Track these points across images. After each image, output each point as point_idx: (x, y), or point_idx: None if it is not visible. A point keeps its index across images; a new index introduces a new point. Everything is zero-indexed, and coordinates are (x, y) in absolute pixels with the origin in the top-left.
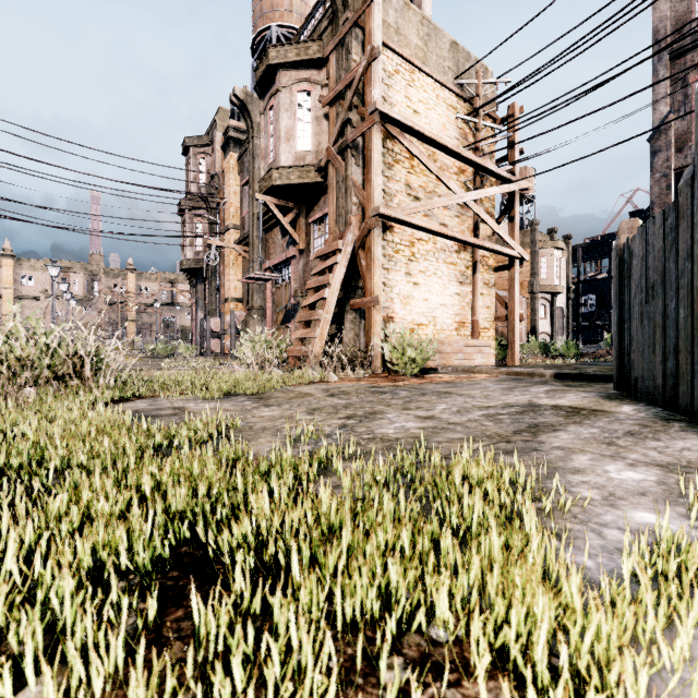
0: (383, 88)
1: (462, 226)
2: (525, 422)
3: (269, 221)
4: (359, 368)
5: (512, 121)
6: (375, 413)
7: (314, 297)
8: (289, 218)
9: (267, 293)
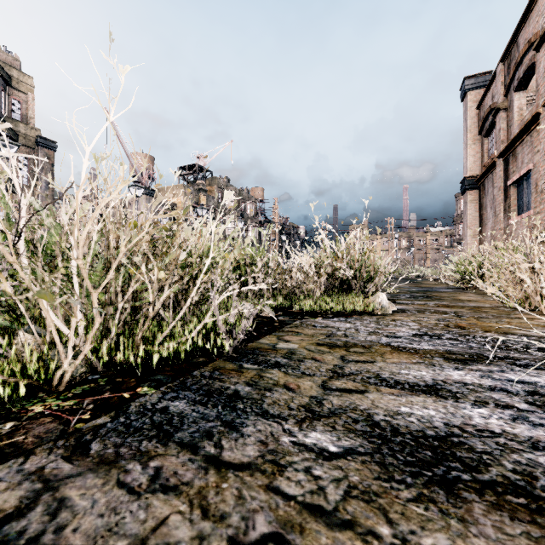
0: None
1: None
2: None
3: None
4: None
5: None
6: None
7: None
8: None
9: None
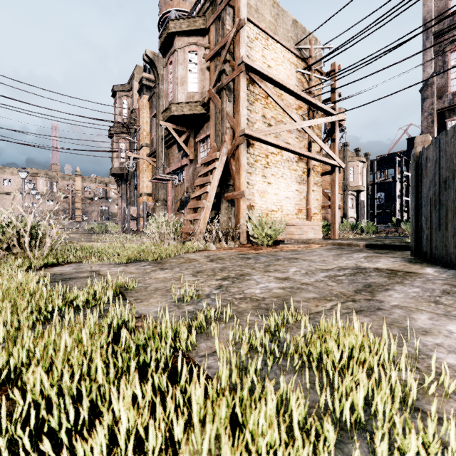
0: (247, 49)
1: (300, 144)
2: (360, 282)
3: (170, 141)
4: (231, 240)
5: (333, 74)
6: (244, 275)
7: (200, 191)
8: (183, 138)
9: (168, 190)
